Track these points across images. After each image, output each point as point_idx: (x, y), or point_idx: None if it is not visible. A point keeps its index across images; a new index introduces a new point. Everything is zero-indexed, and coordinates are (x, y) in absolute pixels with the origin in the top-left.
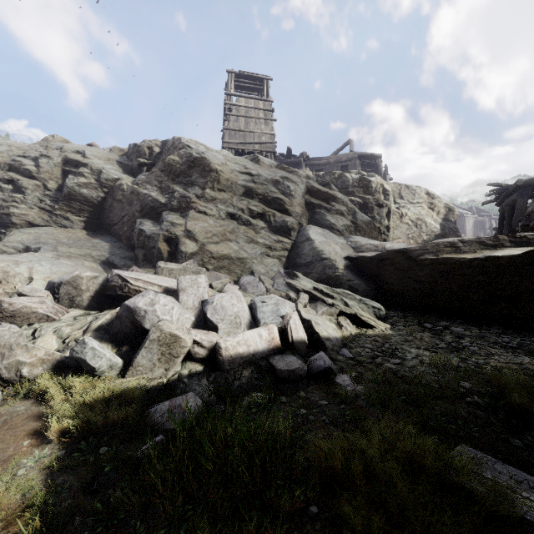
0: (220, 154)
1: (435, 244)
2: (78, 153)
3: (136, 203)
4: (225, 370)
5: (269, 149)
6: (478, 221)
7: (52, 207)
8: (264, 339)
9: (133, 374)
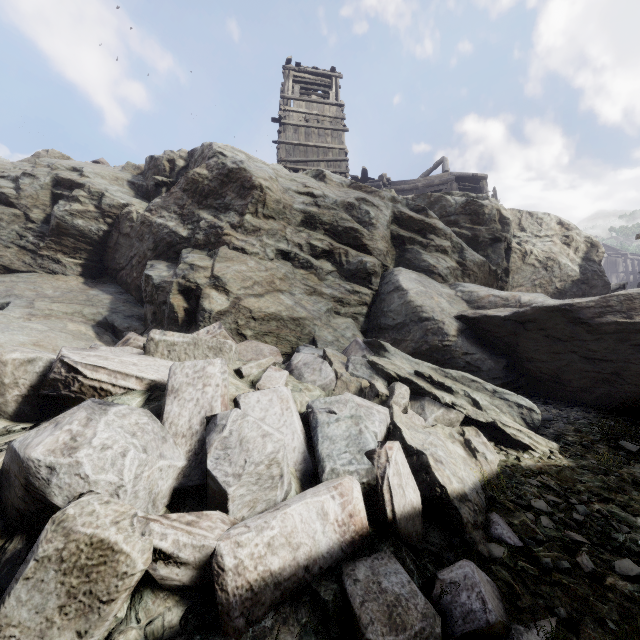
0: (269, 167)
1: (624, 298)
2: (75, 171)
3: (148, 237)
4: (233, 632)
5: (338, 169)
6: (609, 262)
7: (37, 245)
8: (333, 520)
9: None
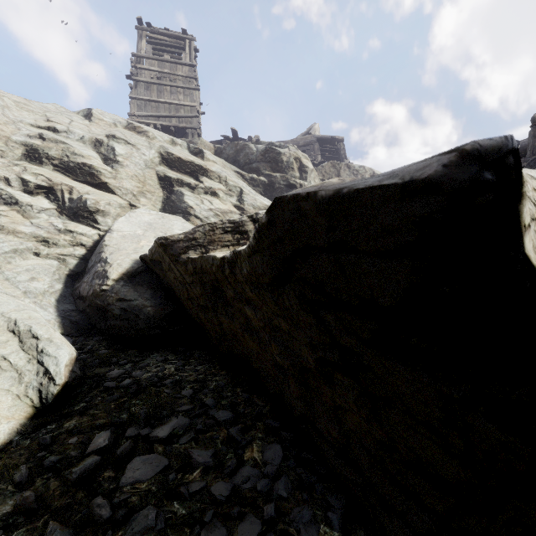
0: None
1: (209, 228)
2: None
3: None
4: None
5: (189, 124)
6: None
7: None
8: None
9: None
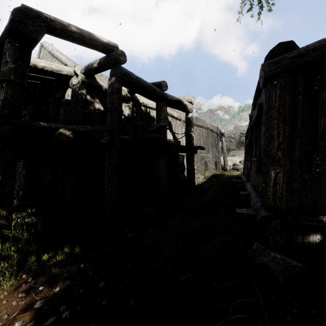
0: None
1: None
2: (243, 130)
3: None
4: None
5: None
6: None
7: (237, 145)
8: None
9: None
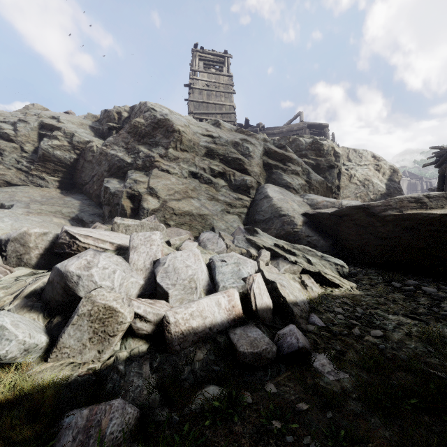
0: (184, 118)
1: (398, 200)
2: (54, 119)
3: (104, 163)
4: (174, 352)
5: (229, 119)
6: (411, 183)
7: (29, 168)
8: (224, 307)
9: (58, 357)
